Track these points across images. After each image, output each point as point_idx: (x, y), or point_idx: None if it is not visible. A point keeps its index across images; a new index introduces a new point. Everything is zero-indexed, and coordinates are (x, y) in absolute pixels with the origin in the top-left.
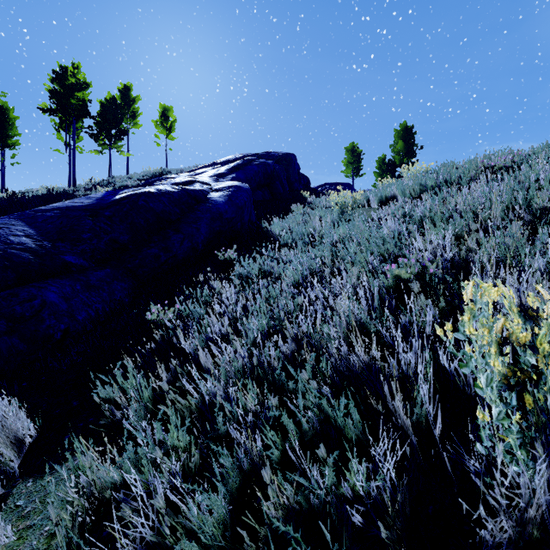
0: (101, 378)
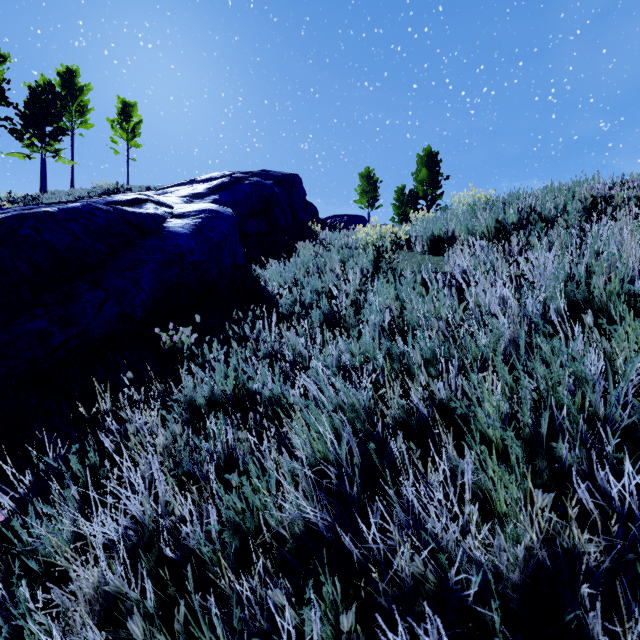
0: None
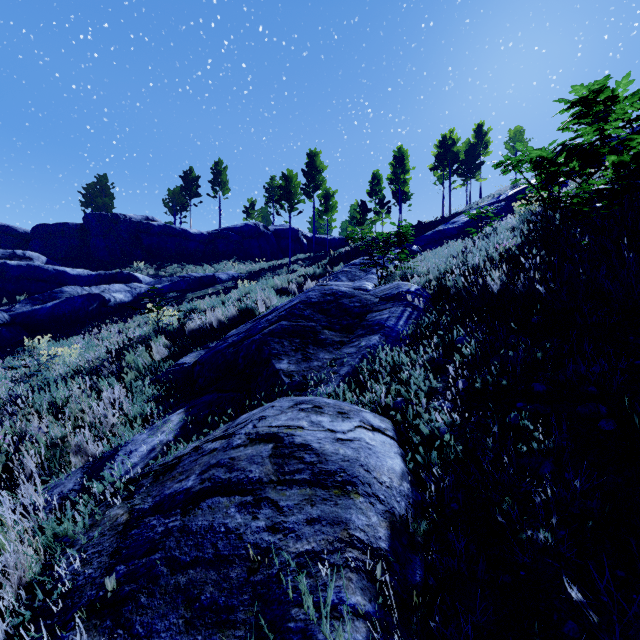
0: None
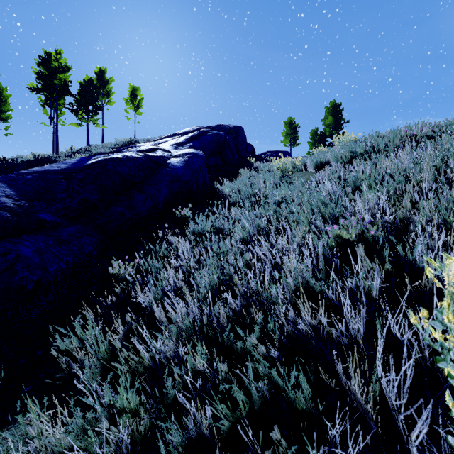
0: (66, 327)
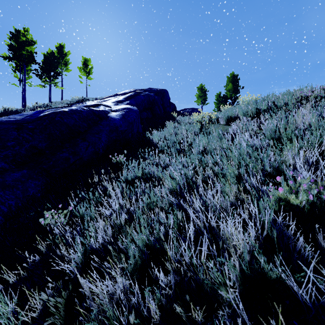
0: None
